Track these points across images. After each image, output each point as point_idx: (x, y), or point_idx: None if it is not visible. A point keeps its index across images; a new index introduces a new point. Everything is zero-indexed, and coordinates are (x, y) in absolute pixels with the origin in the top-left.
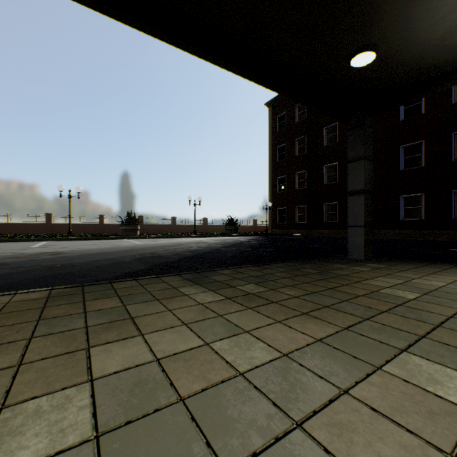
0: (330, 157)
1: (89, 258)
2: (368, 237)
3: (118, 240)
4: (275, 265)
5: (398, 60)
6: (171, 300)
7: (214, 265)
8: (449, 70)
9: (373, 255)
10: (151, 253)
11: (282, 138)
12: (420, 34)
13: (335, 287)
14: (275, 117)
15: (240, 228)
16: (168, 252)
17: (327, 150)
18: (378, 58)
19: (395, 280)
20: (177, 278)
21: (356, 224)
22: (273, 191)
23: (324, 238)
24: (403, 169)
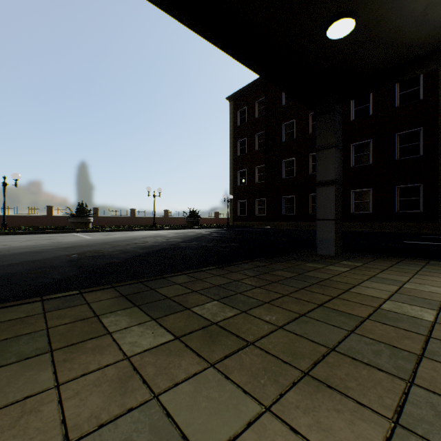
0: (289, 152)
1: (4, 261)
2: (337, 231)
3: (65, 234)
4: (242, 266)
5: (375, 36)
6: (76, 350)
7: (167, 269)
8: (421, 55)
9: (342, 250)
10: (93, 252)
11: (243, 133)
12: (405, 3)
13: (325, 302)
14: (237, 111)
15: (202, 221)
16: (117, 249)
17: (285, 145)
18: (356, 30)
19: (387, 287)
20: (109, 293)
21: (326, 217)
22: (235, 184)
23: (283, 230)
24: (354, 166)
